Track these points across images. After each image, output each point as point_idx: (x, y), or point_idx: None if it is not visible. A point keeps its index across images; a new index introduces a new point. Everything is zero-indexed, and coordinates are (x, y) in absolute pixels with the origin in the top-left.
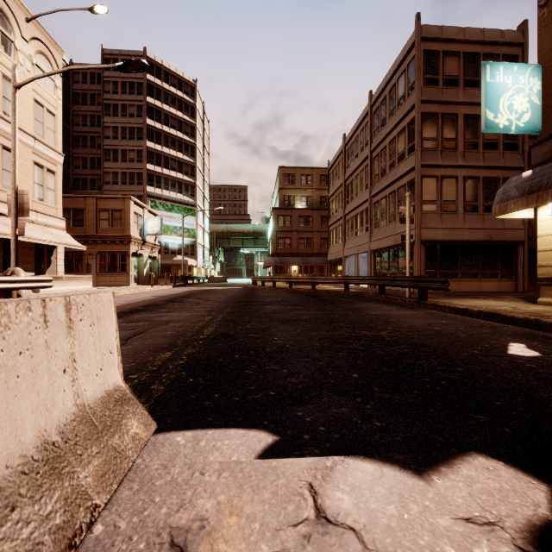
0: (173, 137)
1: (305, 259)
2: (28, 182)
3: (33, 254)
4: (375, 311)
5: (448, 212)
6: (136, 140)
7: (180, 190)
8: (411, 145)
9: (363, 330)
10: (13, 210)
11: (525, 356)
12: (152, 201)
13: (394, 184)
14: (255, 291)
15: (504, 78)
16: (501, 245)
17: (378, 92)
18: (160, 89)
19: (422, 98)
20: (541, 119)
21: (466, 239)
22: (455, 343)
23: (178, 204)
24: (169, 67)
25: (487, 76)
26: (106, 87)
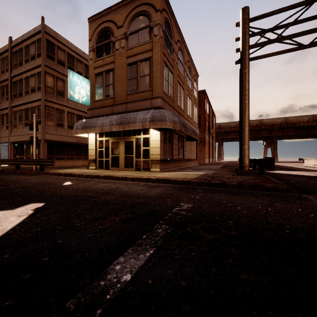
0: None
1: None
2: None
3: None
4: (10, 178)
5: (60, 127)
6: None
7: None
8: (39, 86)
9: None
10: None
11: (67, 184)
12: None
13: (28, 104)
14: None
15: (77, 80)
16: (84, 145)
17: (16, 42)
18: None
19: (45, 64)
20: (90, 101)
21: (68, 141)
22: (46, 185)
23: None
24: None
25: (71, 76)
26: None
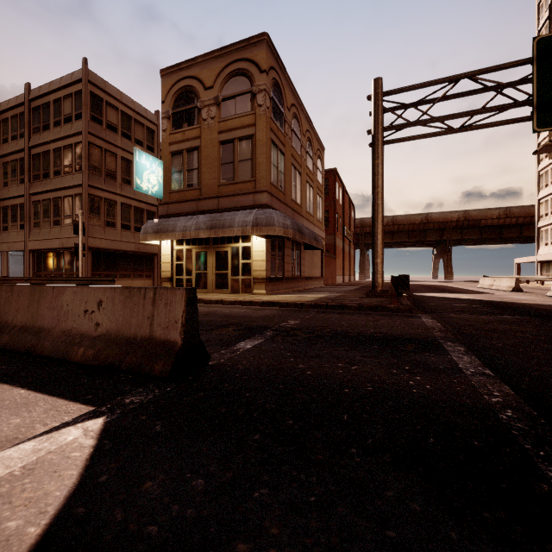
0: None
1: None
2: None
3: None
4: None
5: (110, 227)
6: None
7: None
8: (79, 164)
9: None
10: None
11: None
12: None
13: (60, 191)
14: None
15: (146, 162)
16: (145, 255)
17: (39, 92)
18: None
19: (89, 130)
20: (163, 191)
21: (123, 249)
22: None
23: None
24: None
25: (137, 157)
26: None
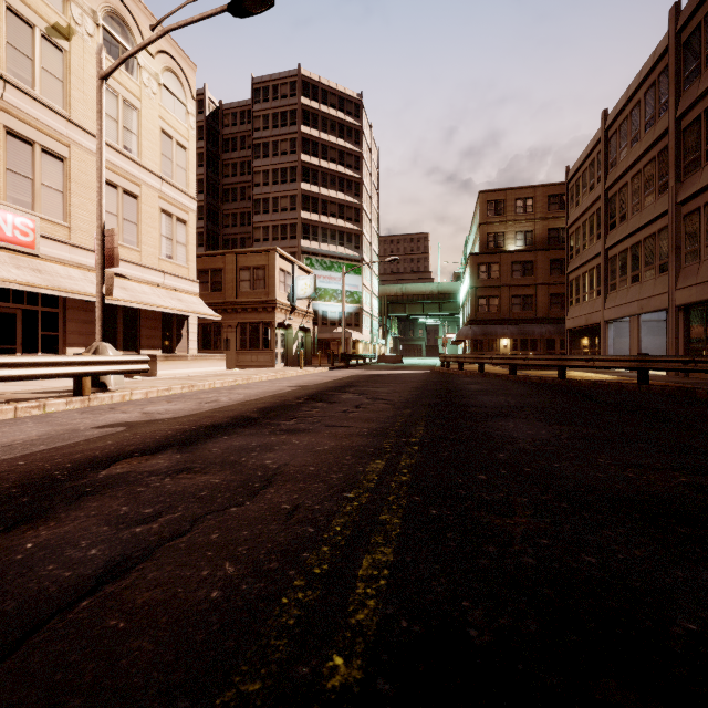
0: (333, 173)
1: (523, 328)
2: (154, 235)
3: (159, 327)
4: None
5: None
6: (289, 183)
7: (341, 241)
8: None
9: None
10: (98, 259)
11: None
12: (307, 258)
13: None
14: (452, 378)
15: None
16: None
17: None
18: (317, 113)
19: None
20: None
21: None
22: None
23: (339, 261)
24: (328, 84)
25: None
26: (256, 124)
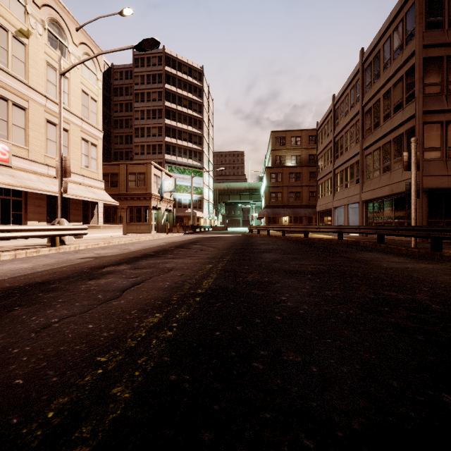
0: (185, 114)
1: (295, 210)
2: (78, 153)
3: (81, 209)
4: (386, 263)
5: None
6: (157, 119)
7: (190, 156)
8: (410, 93)
9: (390, 291)
10: (59, 173)
11: None
12: (169, 166)
13: (389, 134)
14: (252, 238)
15: None
16: None
17: (370, 48)
18: (175, 77)
19: (423, 43)
20: None
21: None
22: None
23: (189, 168)
24: (182, 59)
25: None
26: (136, 80)
